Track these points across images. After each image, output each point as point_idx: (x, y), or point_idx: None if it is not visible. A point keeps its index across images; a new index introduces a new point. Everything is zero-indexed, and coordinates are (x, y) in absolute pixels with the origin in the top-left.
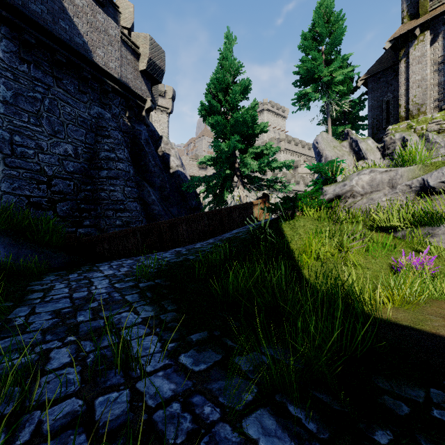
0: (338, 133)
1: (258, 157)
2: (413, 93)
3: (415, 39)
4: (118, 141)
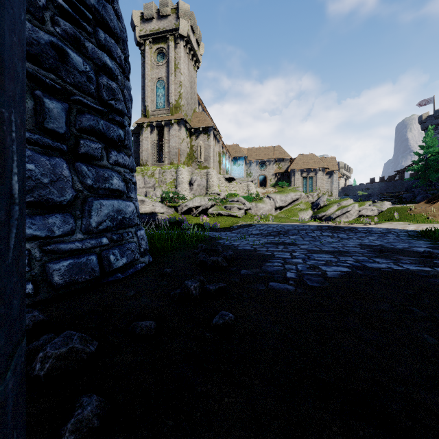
0: None
1: None
2: (144, 154)
3: (145, 128)
4: None
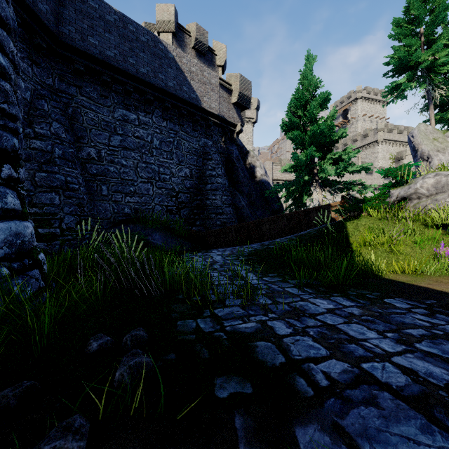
0: (448, 119)
1: (336, 161)
2: None
3: None
4: (217, 162)
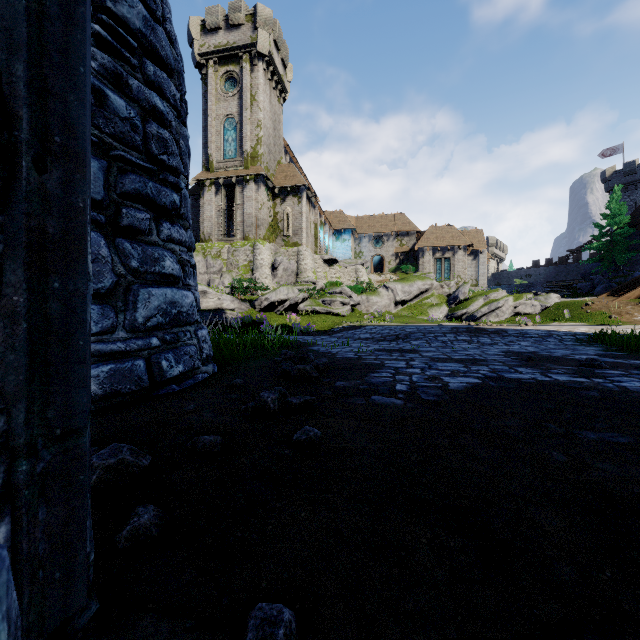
0: None
1: None
2: (206, 224)
3: (208, 187)
4: None
